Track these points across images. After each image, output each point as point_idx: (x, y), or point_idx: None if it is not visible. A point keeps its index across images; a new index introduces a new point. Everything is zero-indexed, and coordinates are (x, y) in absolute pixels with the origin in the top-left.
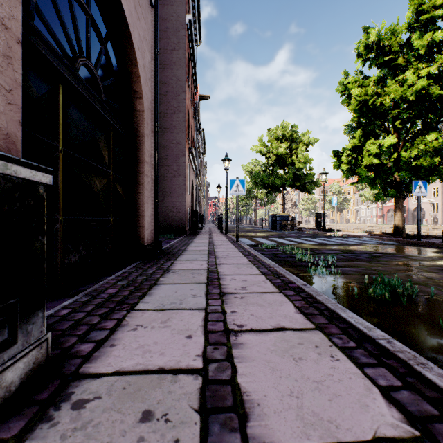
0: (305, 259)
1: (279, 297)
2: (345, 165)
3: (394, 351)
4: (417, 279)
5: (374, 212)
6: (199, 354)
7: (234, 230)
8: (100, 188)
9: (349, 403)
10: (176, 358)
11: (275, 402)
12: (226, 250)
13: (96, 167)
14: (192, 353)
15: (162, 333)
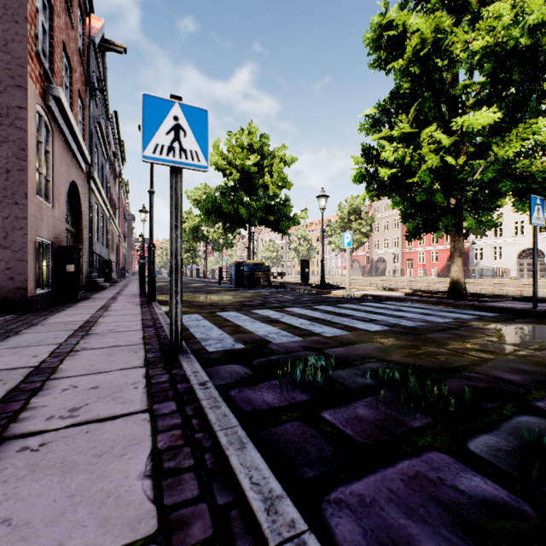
0: None
1: None
2: (387, 169)
3: None
4: None
5: (339, 262)
6: None
7: None
8: None
9: None
10: None
11: None
12: None
13: None
14: None
15: None
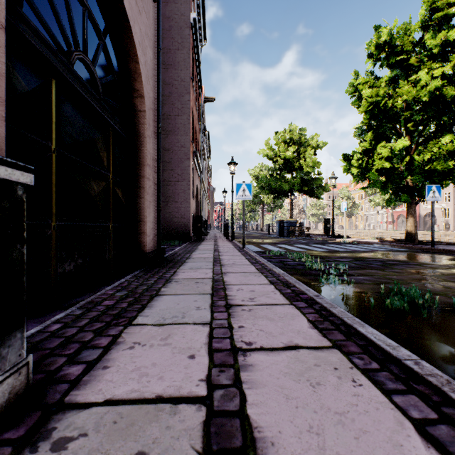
0: (315, 267)
1: (290, 309)
2: (356, 168)
3: (425, 375)
4: (435, 289)
5: (384, 217)
6: (203, 378)
7: (241, 237)
8: (98, 192)
9: (379, 441)
10: (177, 384)
11: (292, 441)
12: (232, 257)
13: (93, 169)
14: (195, 377)
15: (161, 353)
